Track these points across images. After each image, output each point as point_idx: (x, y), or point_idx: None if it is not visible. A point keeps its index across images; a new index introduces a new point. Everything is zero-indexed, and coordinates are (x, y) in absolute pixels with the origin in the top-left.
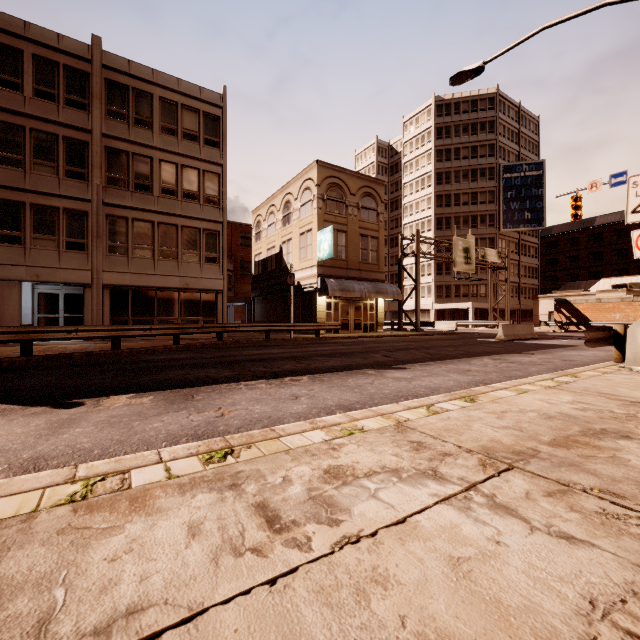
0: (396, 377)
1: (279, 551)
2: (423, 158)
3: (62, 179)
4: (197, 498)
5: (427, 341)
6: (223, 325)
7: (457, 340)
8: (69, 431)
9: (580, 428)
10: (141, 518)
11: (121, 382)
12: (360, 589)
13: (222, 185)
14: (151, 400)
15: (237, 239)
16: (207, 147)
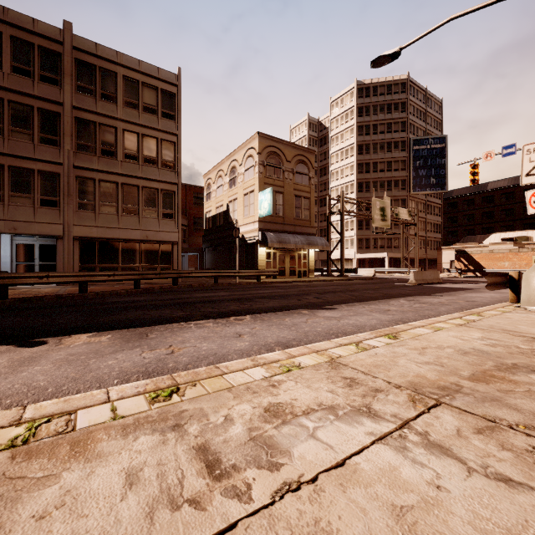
0: (327, 316)
1: (218, 502)
2: (347, 132)
3: (37, 145)
4: (139, 441)
5: (351, 285)
6: (178, 271)
7: (376, 284)
8: (28, 369)
9: (494, 363)
10: (79, 465)
11: (84, 322)
12: None
13: (177, 152)
14: (109, 338)
15: (191, 199)
16: (164, 119)
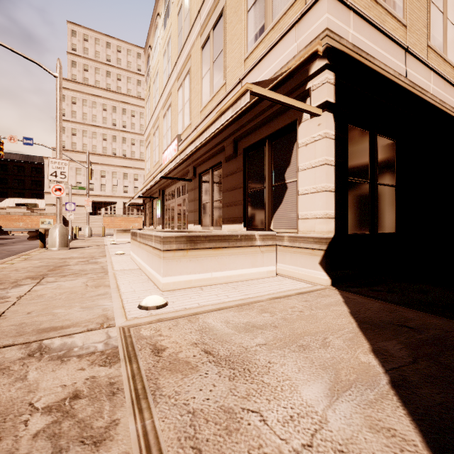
0: None
1: (2, 304)
2: None
3: None
4: None
5: None
6: None
7: None
8: None
9: (53, 267)
10: None
11: None
12: (39, 297)
13: None
14: None
15: None
16: None
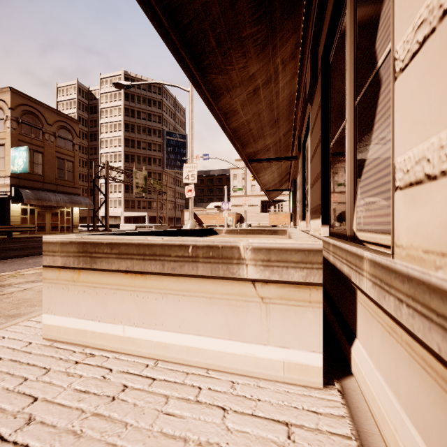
0: None
1: None
2: (116, 110)
3: None
4: None
5: None
6: None
7: None
8: None
9: None
10: None
11: None
12: None
13: None
14: None
15: None
16: None
